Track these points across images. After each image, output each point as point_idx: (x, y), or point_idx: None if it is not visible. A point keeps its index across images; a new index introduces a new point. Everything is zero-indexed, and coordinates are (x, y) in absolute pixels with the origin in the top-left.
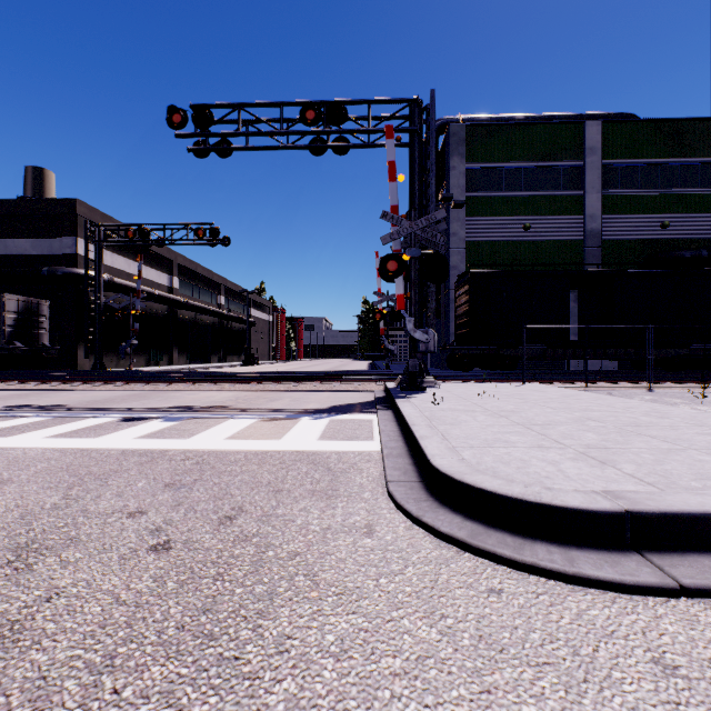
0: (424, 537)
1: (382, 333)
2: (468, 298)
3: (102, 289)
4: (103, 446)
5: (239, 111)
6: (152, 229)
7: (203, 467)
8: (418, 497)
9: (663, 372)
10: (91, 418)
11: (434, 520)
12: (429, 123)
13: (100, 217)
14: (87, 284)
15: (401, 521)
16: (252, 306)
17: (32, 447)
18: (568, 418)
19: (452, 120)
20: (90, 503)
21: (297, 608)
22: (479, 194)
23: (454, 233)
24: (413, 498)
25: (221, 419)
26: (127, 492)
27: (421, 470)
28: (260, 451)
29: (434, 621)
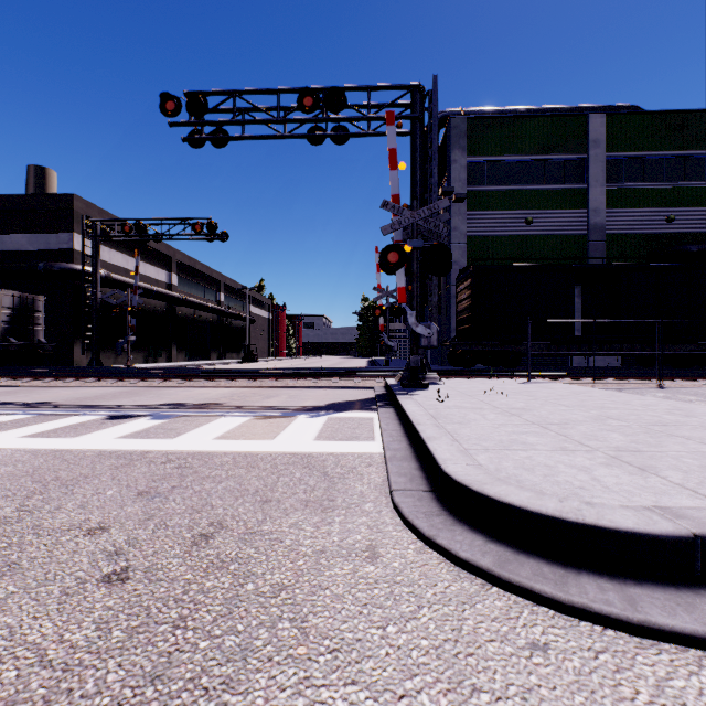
0: (440, 563)
1: (382, 329)
2: (470, 293)
3: (99, 285)
4: (80, 446)
5: (234, 98)
6: (149, 224)
7: (185, 471)
8: (428, 510)
9: (671, 369)
10: (76, 415)
11: (451, 542)
12: (431, 111)
13: (97, 212)
14: (83, 280)
15: (410, 541)
16: (252, 303)
17: (3, 447)
18: (585, 416)
19: (453, 113)
20: (46, 517)
21: (277, 674)
22: (480, 188)
23: (455, 228)
24: (423, 511)
25: (213, 417)
26: (92, 502)
27: (430, 476)
28: (250, 453)
29: (464, 698)
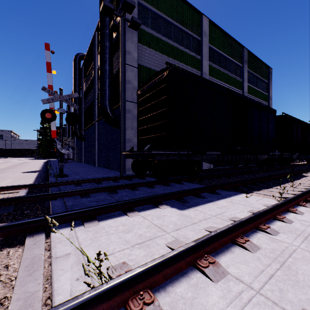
0: None
1: (54, 135)
2: (166, 97)
3: None
4: None
5: None
6: None
7: None
8: None
9: (259, 169)
10: None
11: None
12: None
13: None
14: None
15: None
16: None
17: None
18: None
19: None
20: None
21: None
22: (147, 29)
23: (129, 52)
24: None
25: None
26: None
27: None
28: None
29: None
